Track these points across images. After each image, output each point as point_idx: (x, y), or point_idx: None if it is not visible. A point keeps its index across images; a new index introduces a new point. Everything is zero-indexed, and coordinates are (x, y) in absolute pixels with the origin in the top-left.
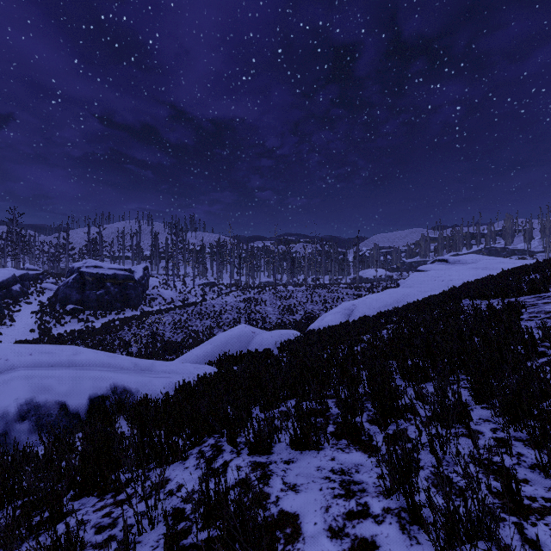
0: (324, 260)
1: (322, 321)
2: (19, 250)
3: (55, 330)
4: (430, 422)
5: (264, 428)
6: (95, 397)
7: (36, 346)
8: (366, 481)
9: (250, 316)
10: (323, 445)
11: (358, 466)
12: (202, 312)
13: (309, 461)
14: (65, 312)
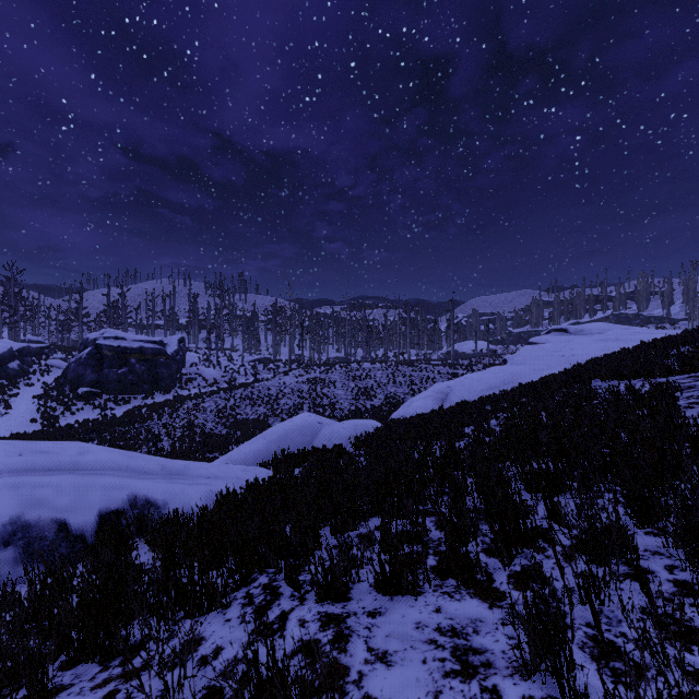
0: (409, 330)
1: (408, 408)
2: (18, 317)
3: (63, 419)
4: (573, 554)
5: (339, 563)
6: (108, 512)
7: (29, 443)
8: (490, 649)
9: (316, 401)
10: (422, 587)
11: (476, 622)
12: (254, 397)
13: (404, 614)
14: (76, 396)
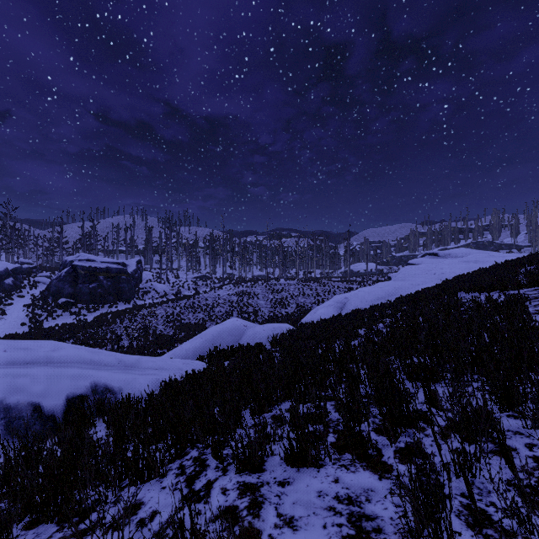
0: (315, 254)
1: (314, 314)
2: (13, 244)
3: (47, 323)
4: (447, 433)
5: (255, 441)
6: (74, 397)
7: (12, 342)
8: (380, 516)
9: (243, 309)
10: (323, 460)
11: (368, 491)
12: (195, 306)
13: (308, 483)
14: (57, 305)
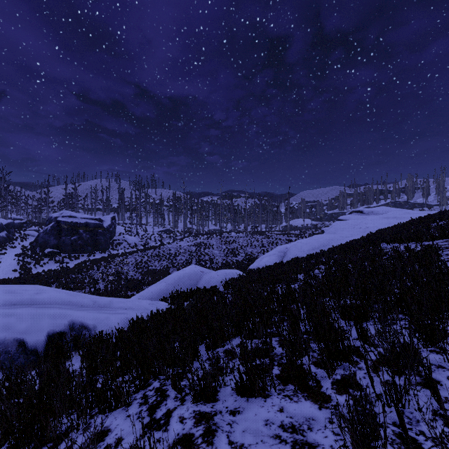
0: (261, 211)
1: (260, 262)
2: (6, 203)
3: (35, 269)
4: (378, 366)
5: (209, 374)
6: (54, 333)
7: (1, 286)
8: (321, 444)
9: (200, 257)
10: (269, 391)
11: (310, 420)
12: (160, 255)
13: (256, 412)
14: (43, 254)
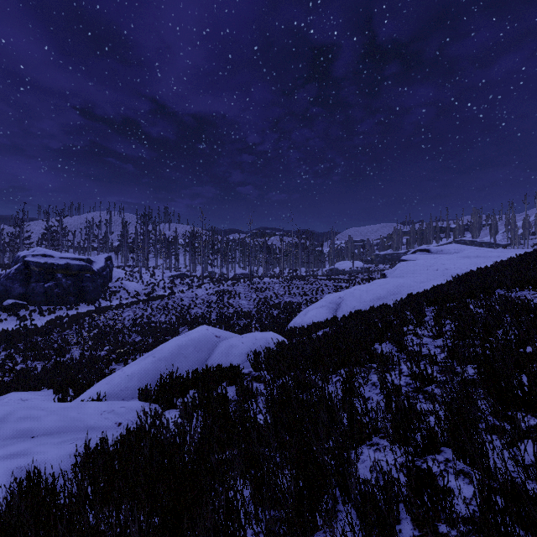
0: (300, 251)
1: (304, 317)
2: None
3: None
4: None
5: None
6: None
7: None
8: None
9: (223, 310)
10: None
11: None
12: (169, 307)
13: None
14: (0, 308)
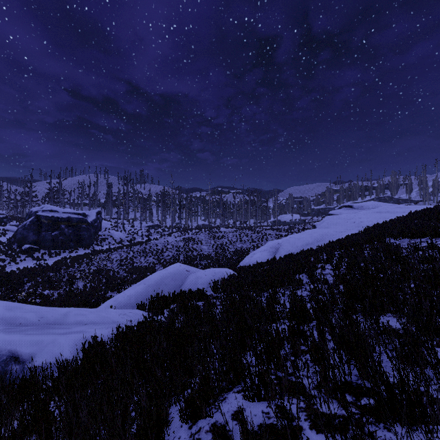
0: (250, 206)
1: (251, 258)
2: None
3: (9, 267)
4: None
5: None
6: None
7: None
8: None
9: (188, 253)
10: None
11: None
12: (146, 251)
13: None
14: (20, 251)
